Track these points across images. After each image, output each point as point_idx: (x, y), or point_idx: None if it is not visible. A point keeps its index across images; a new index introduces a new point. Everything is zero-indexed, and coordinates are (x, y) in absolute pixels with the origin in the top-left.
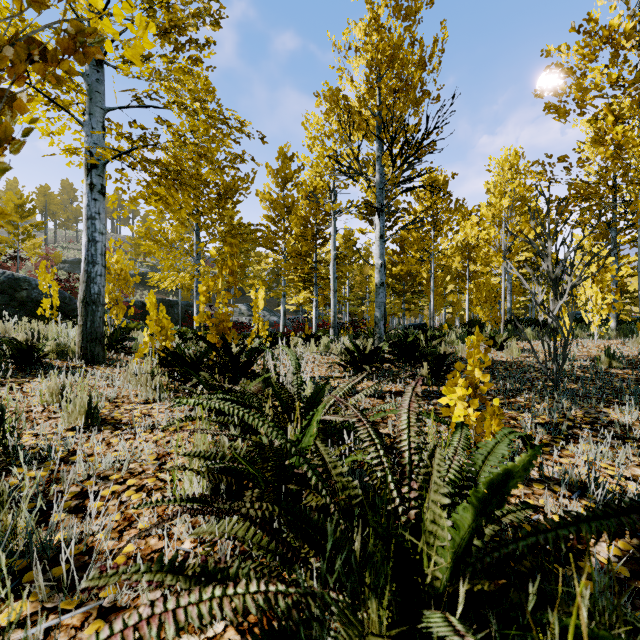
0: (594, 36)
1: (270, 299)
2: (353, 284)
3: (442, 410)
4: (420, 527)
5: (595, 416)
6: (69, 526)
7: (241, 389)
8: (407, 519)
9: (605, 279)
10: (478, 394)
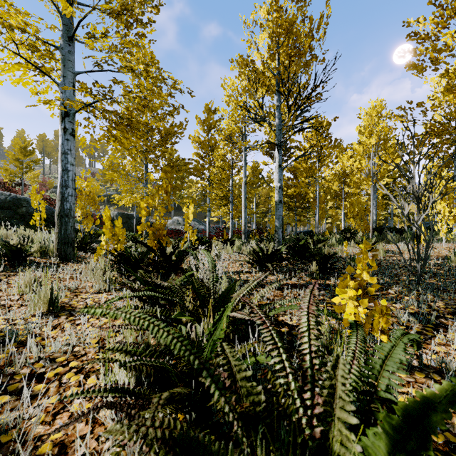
0: (447, 7)
1: (199, 213)
2: (259, 202)
3: (334, 307)
4: (326, 447)
5: (455, 307)
6: (11, 408)
7: (168, 285)
8: (311, 432)
9: (451, 197)
10: (366, 294)
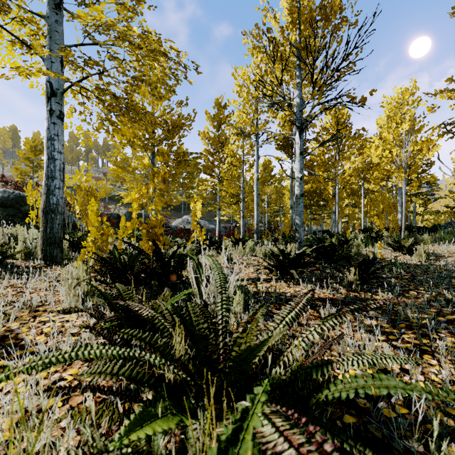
0: None
1: (209, 212)
2: (270, 201)
3: None
4: None
5: None
6: None
7: (149, 314)
8: None
9: None
10: None
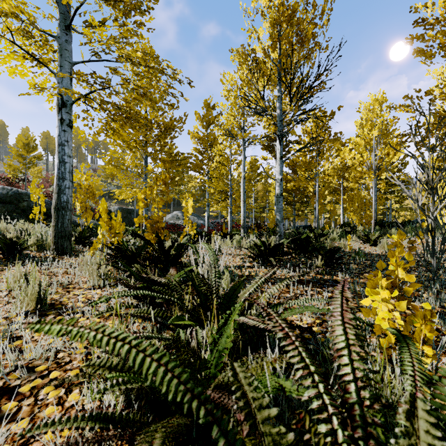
0: None
1: (198, 208)
2: (257, 197)
3: (362, 310)
4: None
5: None
6: None
7: (165, 281)
8: None
9: None
10: (402, 295)
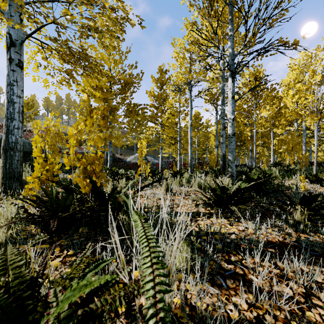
0: None
1: (155, 151)
2: (199, 142)
3: None
4: None
5: None
6: None
7: None
8: None
9: None
10: None
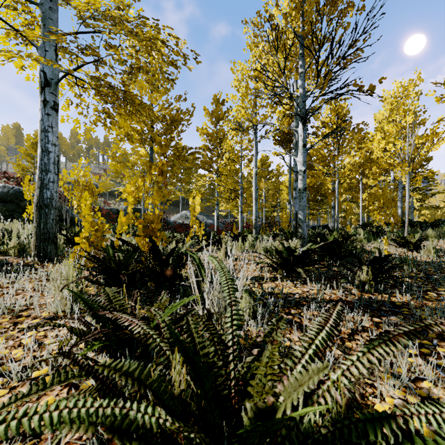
0: None
1: (207, 207)
2: (267, 196)
3: None
4: None
5: None
6: None
7: (142, 330)
8: None
9: None
10: None
